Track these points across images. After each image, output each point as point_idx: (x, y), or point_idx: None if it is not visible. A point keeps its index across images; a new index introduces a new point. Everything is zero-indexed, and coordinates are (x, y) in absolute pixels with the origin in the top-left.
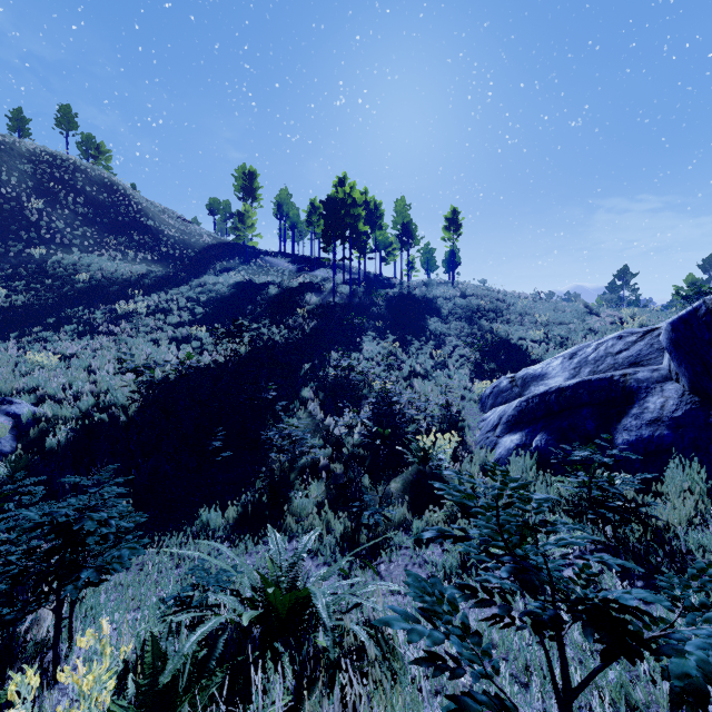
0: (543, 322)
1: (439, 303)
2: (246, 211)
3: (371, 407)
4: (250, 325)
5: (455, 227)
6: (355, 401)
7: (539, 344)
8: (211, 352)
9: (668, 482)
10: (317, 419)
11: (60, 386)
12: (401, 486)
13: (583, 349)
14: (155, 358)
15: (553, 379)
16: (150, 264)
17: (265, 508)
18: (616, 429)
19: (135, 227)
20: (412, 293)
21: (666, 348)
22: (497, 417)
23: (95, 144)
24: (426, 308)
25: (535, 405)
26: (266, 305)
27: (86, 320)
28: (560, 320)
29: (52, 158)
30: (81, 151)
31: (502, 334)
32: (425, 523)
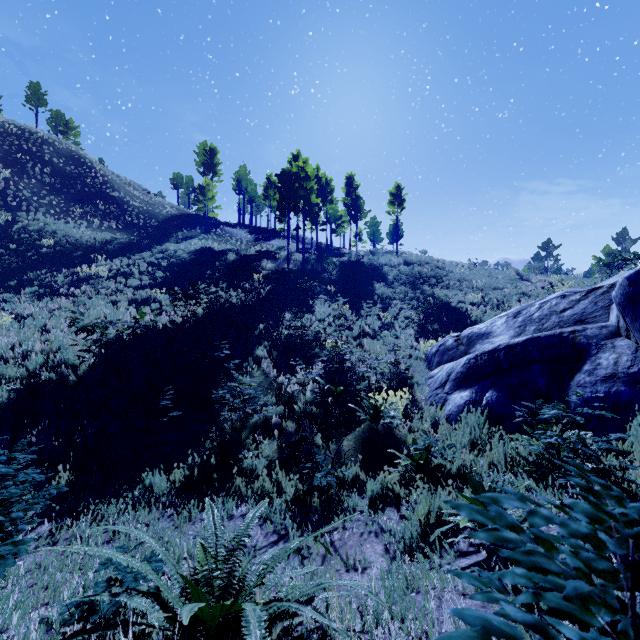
0: (479, 287)
1: (385, 270)
2: (207, 185)
3: (322, 365)
4: (209, 289)
5: (399, 202)
6: (307, 359)
7: (477, 306)
8: (170, 313)
9: (633, 440)
10: (270, 377)
11: (9, 345)
12: (353, 444)
13: (527, 308)
14: (112, 319)
15: (498, 337)
16: (115, 232)
17: (213, 471)
18: (570, 386)
19: (100, 197)
20: (360, 261)
21: (619, 304)
22: (446, 374)
23: (64, 120)
24: (373, 275)
25: (484, 362)
26: (224, 270)
27: (47, 283)
28: (494, 286)
29: (21, 131)
30: (51, 127)
31: (443, 298)
32: (380, 485)
